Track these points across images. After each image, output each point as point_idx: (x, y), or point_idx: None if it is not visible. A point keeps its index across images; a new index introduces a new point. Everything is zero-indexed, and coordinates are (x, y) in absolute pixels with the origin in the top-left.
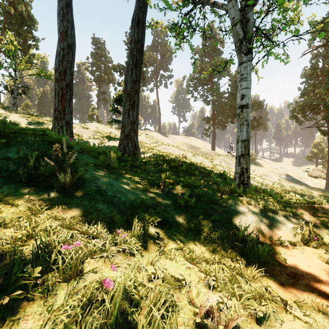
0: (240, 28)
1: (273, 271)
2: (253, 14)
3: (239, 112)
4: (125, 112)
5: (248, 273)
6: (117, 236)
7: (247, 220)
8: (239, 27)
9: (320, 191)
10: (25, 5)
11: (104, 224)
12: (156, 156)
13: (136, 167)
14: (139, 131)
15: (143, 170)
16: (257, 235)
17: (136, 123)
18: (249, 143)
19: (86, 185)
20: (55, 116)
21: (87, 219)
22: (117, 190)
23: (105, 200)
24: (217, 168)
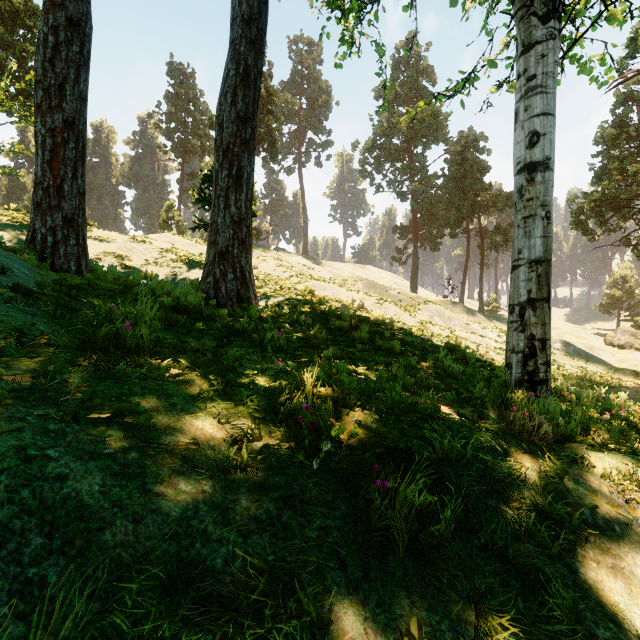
0: None
1: None
2: None
3: (521, 183)
4: (219, 195)
5: None
6: None
7: None
8: None
9: (636, 377)
10: None
11: None
12: (295, 303)
13: (240, 334)
14: (263, 252)
15: (257, 343)
16: None
17: (247, 222)
18: (549, 269)
19: None
20: (36, 203)
21: None
22: (47, 499)
23: None
24: (431, 331)
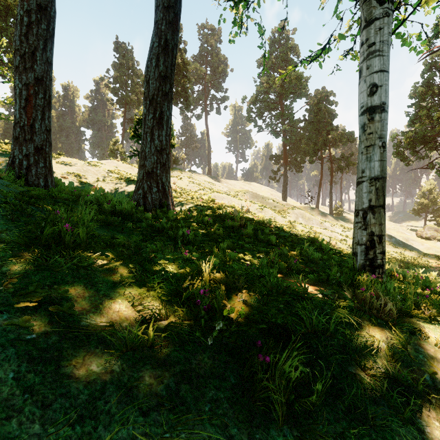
0: None
1: None
2: None
3: (364, 121)
4: (146, 131)
5: None
6: None
7: None
8: None
9: (439, 259)
10: None
11: None
12: (201, 208)
13: (160, 231)
14: (180, 173)
15: (172, 237)
16: None
17: (167, 151)
18: (384, 184)
19: None
20: (15, 137)
21: None
22: None
23: None
24: (296, 228)
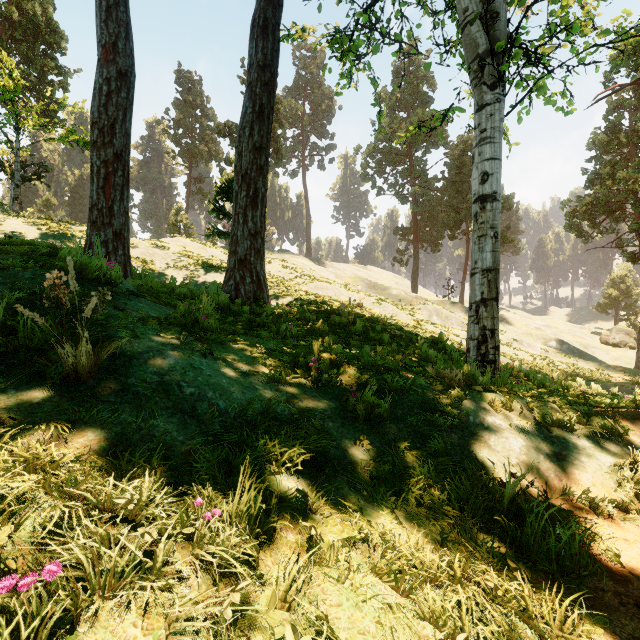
0: (481, 30)
1: (601, 595)
2: (507, 3)
3: (476, 210)
4: (238, 212)
5: (544, 614)
6: (194, 515)
7: (509, 448)
8: (477, 29)
9: (625, 373)
10: (42, 3)
11: (165, 475)
12: (301, 302)
13: (261, 326)
14: (269, 254)
15: (275, 332)
16: (544, 491)
17: (262, 235)
18: (497, 276)
19: (132, 371)
20: (92, 221)
21: (119, 463)
22: (208, 382)
23: (177, 408)
24: (425, 328)
